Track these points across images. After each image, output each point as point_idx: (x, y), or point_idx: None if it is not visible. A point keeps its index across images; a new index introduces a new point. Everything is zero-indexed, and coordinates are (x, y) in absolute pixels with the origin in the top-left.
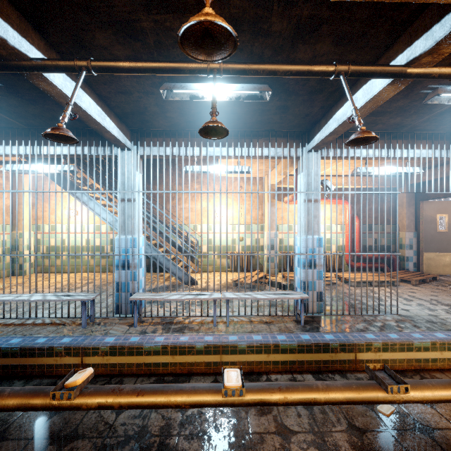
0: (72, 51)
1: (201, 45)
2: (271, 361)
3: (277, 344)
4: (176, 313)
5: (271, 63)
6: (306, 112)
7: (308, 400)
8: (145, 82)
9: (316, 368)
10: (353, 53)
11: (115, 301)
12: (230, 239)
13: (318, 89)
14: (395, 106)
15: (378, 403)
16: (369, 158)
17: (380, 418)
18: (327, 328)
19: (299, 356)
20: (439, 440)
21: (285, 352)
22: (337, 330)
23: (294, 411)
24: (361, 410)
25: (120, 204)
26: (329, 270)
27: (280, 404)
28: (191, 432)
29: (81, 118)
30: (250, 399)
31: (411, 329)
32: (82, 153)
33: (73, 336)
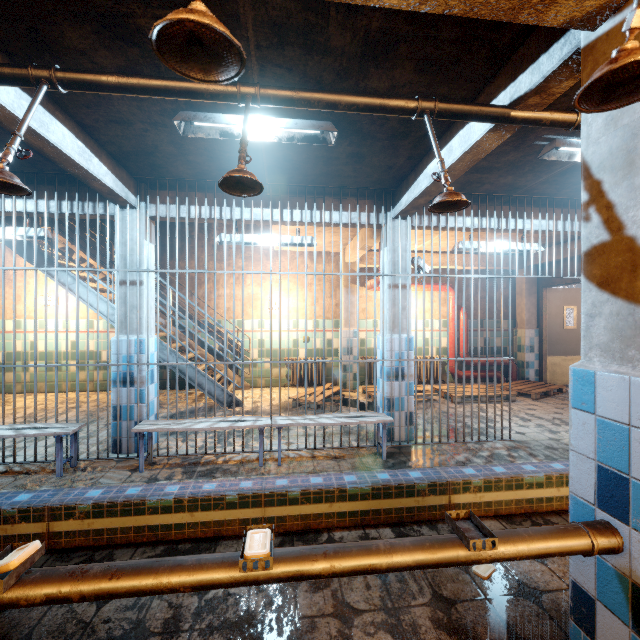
0: (29, 54)
1: (189, 56)
2: (335, 512)
3: (343, 489)
4: (205, 448)
5: (330, 92)
6: (388, 163)
7: (364, 568)
8: (151, 108)
9: (397, 518)
10: (444, 85)
11: (112, 435)
12: (291, 339)
13: (402, 133)
14: (505, 161)
15: (459, 565)
16: (475, 230)
17: (476, 582)
18: (417, 462)
19: (374, 503)
20: (547, 607)
21: (354, 499)
22: (431, 465)
23: (361, 581)
24: (452, 573)
25: (120, 288)
26: (427, 381)
27: (325, 576)
28: (210, 624)
29: (50, 157)
30: (282, 573)
31: (525, 459)
32: (57, 210)
33: (35, 491)
